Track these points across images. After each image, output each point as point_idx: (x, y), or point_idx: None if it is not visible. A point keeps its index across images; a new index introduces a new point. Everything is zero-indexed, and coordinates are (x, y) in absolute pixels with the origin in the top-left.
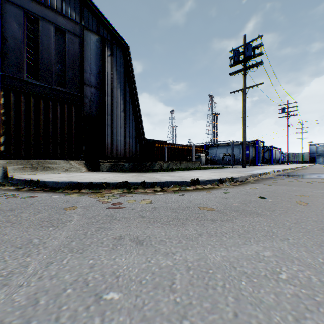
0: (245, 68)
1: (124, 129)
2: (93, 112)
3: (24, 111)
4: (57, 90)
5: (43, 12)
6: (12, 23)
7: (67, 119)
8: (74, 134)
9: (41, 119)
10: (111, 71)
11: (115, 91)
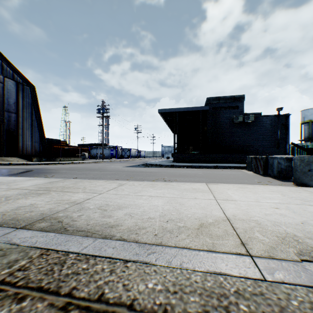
0: (103, 116)
1: (32, 137)
2: (11, 127)
3: None
4: None
5: None
6: None
7: None
8: None
9: None
10: (22, 102)
11: (26, 114)
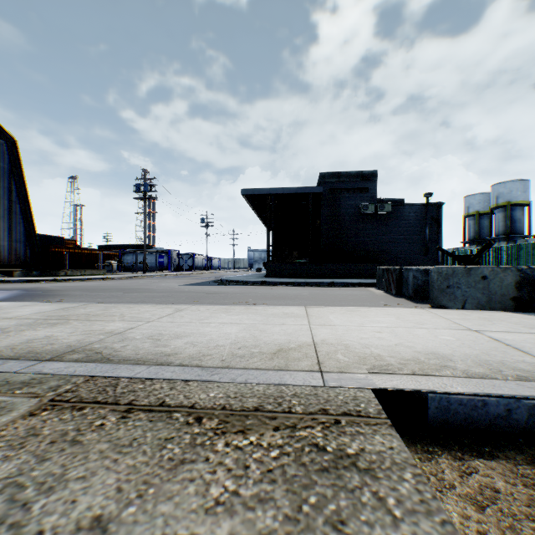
0: (145, 198)
1: (11, 233)
2: None
3: None
4: None
5: None
6: None
7: None
8: None
9: None
10: None
11: None
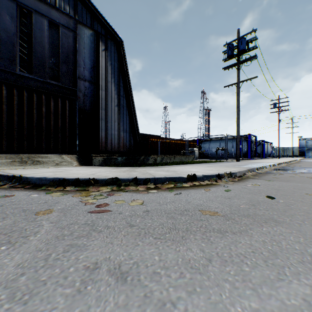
0: (239, 62)
1: (118, 124)
2: (87, 106)
3: (17, 104)
4: (51, 84)
5: (36, 5)
6: (5, 15)
7: (60, 113)
8: (67, 128)
9: (34, 113)
10: (105, 65)
11: (109, 85)
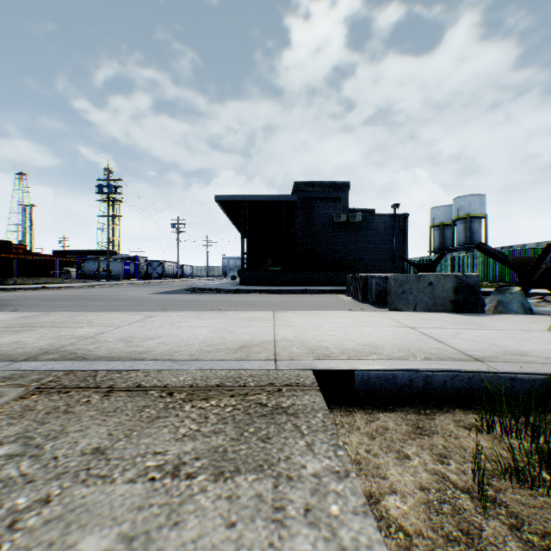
0: (110, 201)
1: None
2: None
3: None
4: None
5: None
6: None
7: None
8: None
9: None
10: None
11: None
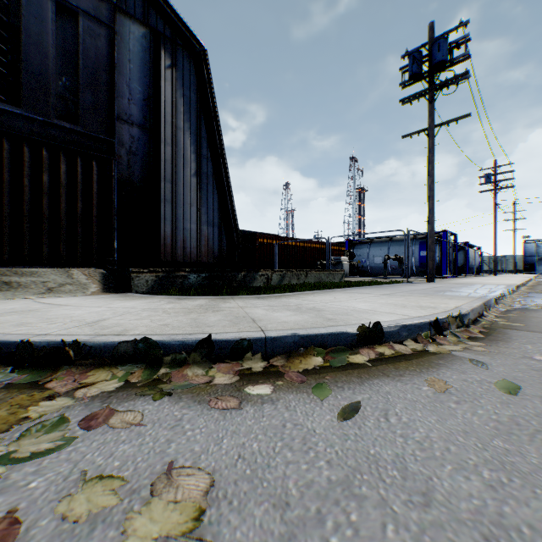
0: (433, 87)
1: (198, 210)
2: (136, 174)
3: None
4: (61, 128)
5: None
6: None
7: (81, 187)
8: (96, 217)
9: (26, 185)
10: (171, 96)
11: (180, 136)
